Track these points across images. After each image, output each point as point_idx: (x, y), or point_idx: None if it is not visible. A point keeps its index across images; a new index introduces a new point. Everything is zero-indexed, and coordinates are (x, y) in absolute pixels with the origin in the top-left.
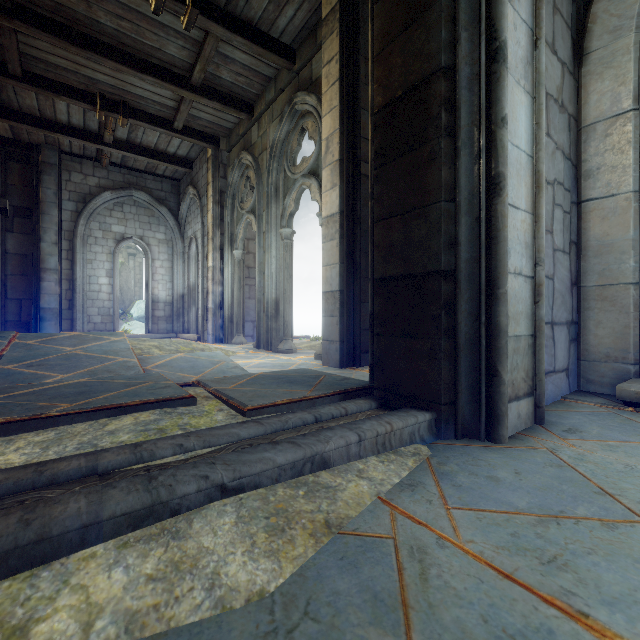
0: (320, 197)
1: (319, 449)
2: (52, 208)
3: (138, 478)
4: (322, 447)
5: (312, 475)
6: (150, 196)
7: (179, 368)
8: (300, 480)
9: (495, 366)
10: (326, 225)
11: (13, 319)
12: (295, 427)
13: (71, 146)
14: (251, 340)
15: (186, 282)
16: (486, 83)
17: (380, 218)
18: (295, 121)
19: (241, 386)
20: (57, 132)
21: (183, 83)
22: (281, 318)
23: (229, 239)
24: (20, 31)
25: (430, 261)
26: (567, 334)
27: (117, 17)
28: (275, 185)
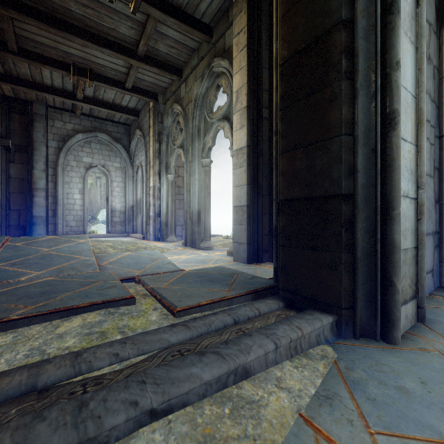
0: (231, 135)
1: (241, 361)
2: (41, 146)
3: (70, 404)
4: (244, 359)
5: (235, 386)
6: (109, 136)
7: (126, 264)
8: (225, 393)
9: (390, 277)
10: (236, 156)
11: (14, 224)
12: (217, 329)
13: (54, 102)
14: (180, 239)
15: (135, 197)
16: (381, 33)
17: (285, 150)
18: (212, 80)
19: (172, 285)
20: (44, 92)
21: (131, 54)
22: (202, 224)
23: (165, 167)
24: (15, 18)
25: (331, 186)
26: (432, 242)
27: (83, 6)
28: (198, 127)
